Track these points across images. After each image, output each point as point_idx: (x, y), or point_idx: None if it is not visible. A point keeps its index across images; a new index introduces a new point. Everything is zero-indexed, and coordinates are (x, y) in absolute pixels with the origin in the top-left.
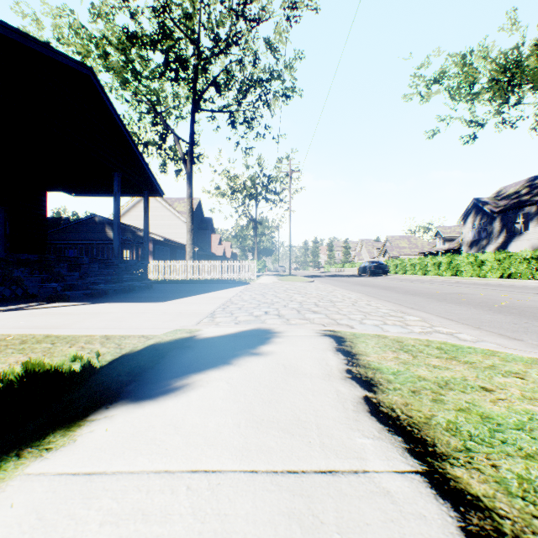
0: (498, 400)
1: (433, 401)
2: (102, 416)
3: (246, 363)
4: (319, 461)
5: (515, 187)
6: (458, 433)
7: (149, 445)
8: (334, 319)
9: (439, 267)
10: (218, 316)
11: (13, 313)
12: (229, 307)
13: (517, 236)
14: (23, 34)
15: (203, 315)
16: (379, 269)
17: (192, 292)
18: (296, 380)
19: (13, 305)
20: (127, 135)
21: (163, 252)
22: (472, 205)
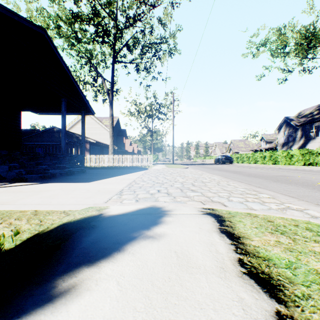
0: None
1: None
2: None
3: (140, 249)
4: None
5: (310, 110)
6: None
7: None
8: (209, 197)
9: (264, 159)
10: (125, 193)
11: None
12: (133, 186)
13: (311, 140)
14: None
15: (114, 193)
16: (227, 160)
17: (111, 175)
18: (191, 278)
19: None
20: (70, 75)
21: (95, 150)
22: (283, 121)
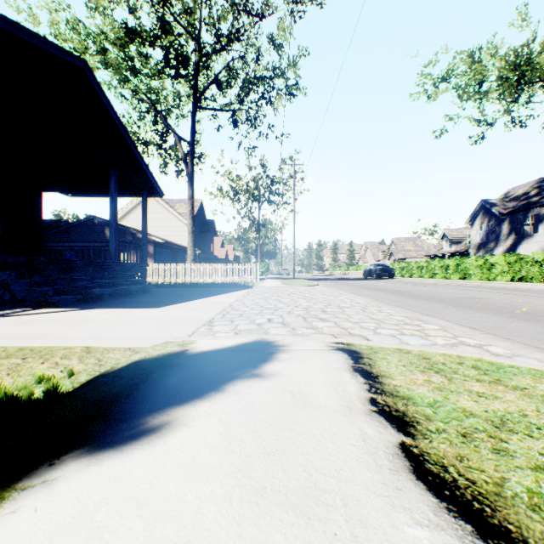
0: None
1: (495, 452)
2: (40, 480)
3: (245, 389)
4: None
5: (524, 188)
6: None
7: (91, 543)
8: (345, 328)
9: (446, 270)
10: (217, 324)
11: None
12: (229, 313)
13: (526, 238)
14: (10, 20)
15: (200, 323)
16: (385, 272)
17: (192, 297)
18: (308, 415)
19: None
20: (124, 133)
21: (164, 255)
22: (479, 207)
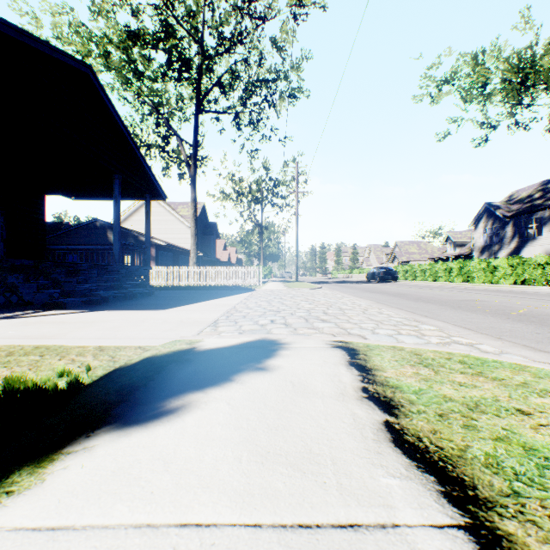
0: (539, 426)
1: (464, 427)
2: (81, 447)
3: (250, 380)
4: (336, 510)
5: (528, 190)
6: (501, 470)
7: (131, 488)
8: (345, 329)
9: (450, 273)
10: (222, 325)
11: (5, 321)
12: (233, 315)
13: (530, 241)
14: (18, 28)
15: (205, 324)
16: (388, 275)
17: (195, 299)
18: (306, 400)
19: (6, 313)
20: (128, 136)
21: (166, 258)
22: (483, 209)
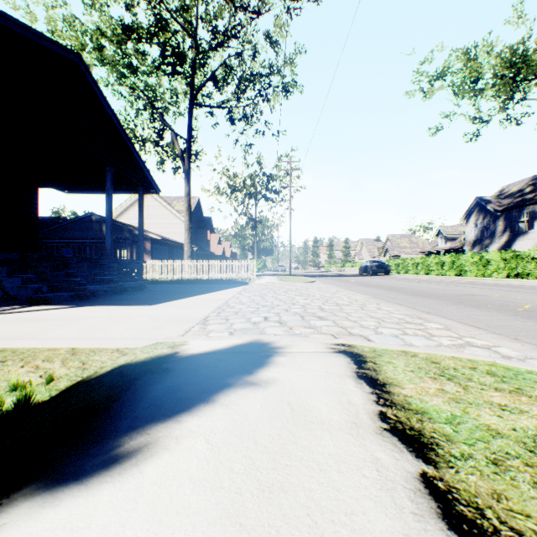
0: None
1: None
2: None
3: (238, 400)
4: None
5: (519, 185)
6: None
7: None
8: (345, 328)
9: (442, 267)
10: (211, 323)
11: None
12: (224, 311)
13: (521, 235)
14: (1, 12)
15: (194, 321)
16: (381, 269)
17: (187, 294)
18: (309, 435)
19: None
20: (120, 128)
21: (161, 251)
22: (474, 204)
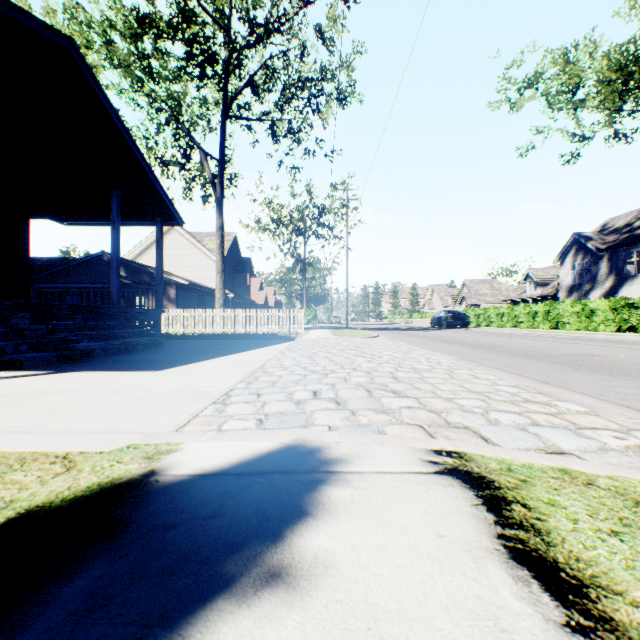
0: None
1: None
2: None
3: None
4: None
5: (626, 218)
6: None
7: None
8: (438, 412)
9: (534, 318)
10: (235, 401)
11: None
12: (257, 380)
13: (630, 279)
14: None
15: (209, 398)
16: (458, 320)
17: (214, 353)
18: None
19: None
20: (129, 140)
21: (189, 299)
22: (571, 241)
